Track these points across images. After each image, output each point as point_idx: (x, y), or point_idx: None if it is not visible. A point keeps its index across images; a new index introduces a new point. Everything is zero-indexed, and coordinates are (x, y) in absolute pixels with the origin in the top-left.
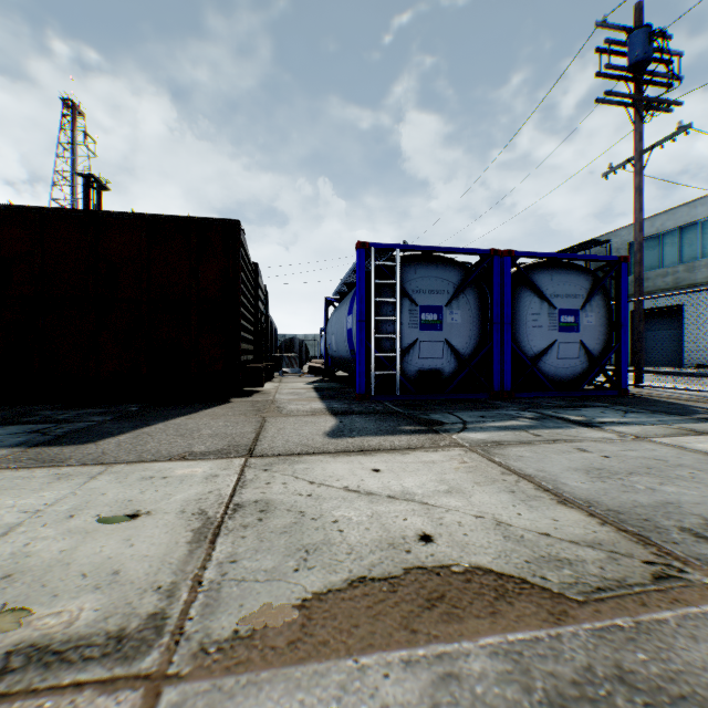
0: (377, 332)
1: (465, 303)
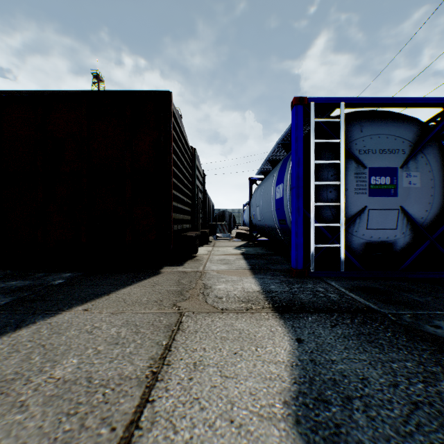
0: (316, 199)
1: (423, 164)
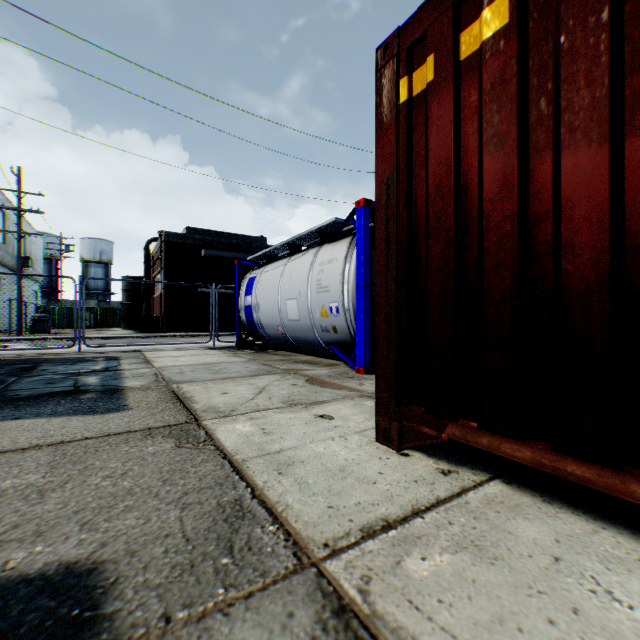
0: None
1: None
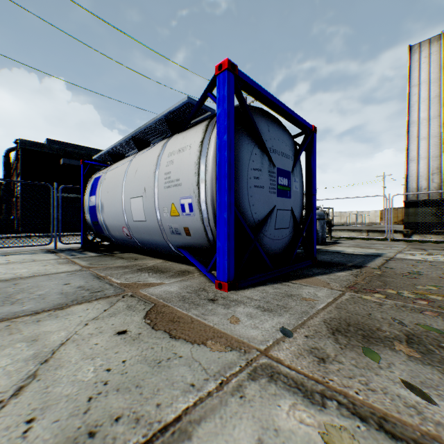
0: None
1: None
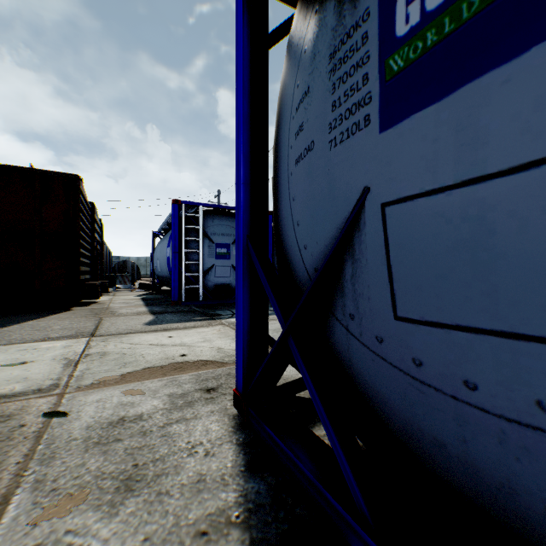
0: (187, 260)
1: None
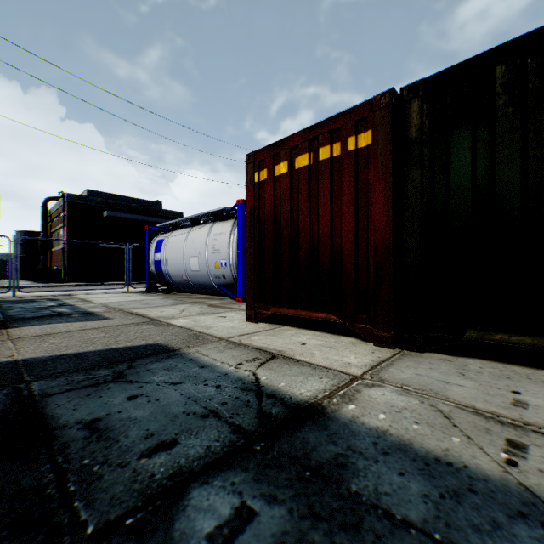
0: None
1: None
